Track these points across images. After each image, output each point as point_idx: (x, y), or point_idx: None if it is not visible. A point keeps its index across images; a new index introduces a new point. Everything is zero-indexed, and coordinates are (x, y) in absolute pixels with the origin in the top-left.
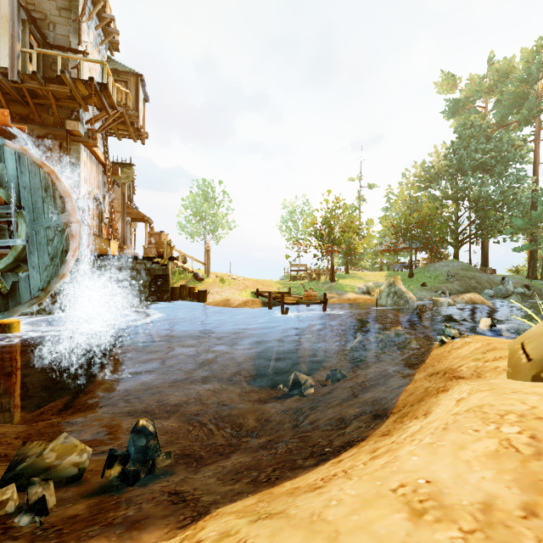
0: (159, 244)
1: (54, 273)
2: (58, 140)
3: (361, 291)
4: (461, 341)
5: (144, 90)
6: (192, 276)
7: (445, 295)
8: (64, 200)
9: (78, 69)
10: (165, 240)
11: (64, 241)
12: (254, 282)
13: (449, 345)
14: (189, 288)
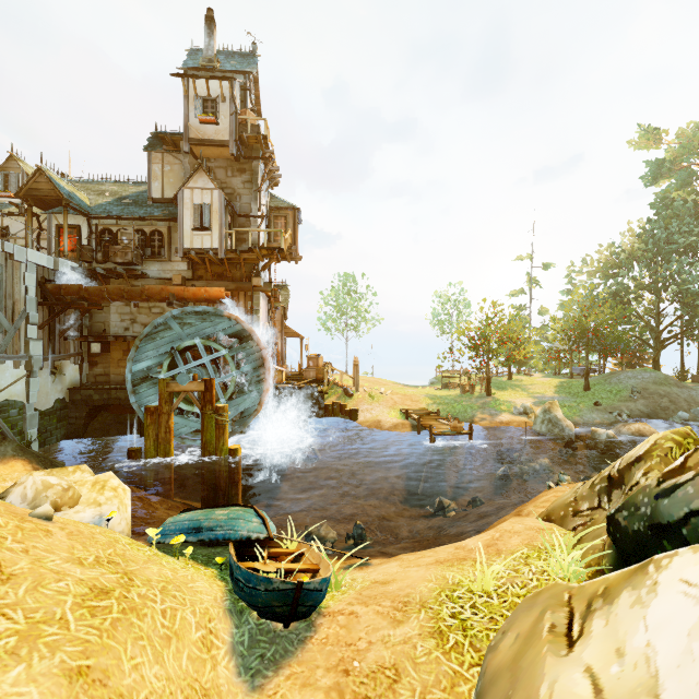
0: (318, 371)
1: (254, 407)
2: (244, 291)
3: (518, 412)
4: (555, 489)
5: (299, 217)
6: (342, 391)
7: (621, 418)
8: (260, 352)
9: (258, 231)
10: (325, 370)
11: (260, 383)
12: (402, 396)
13: (549, 491)
14: (341, 405)
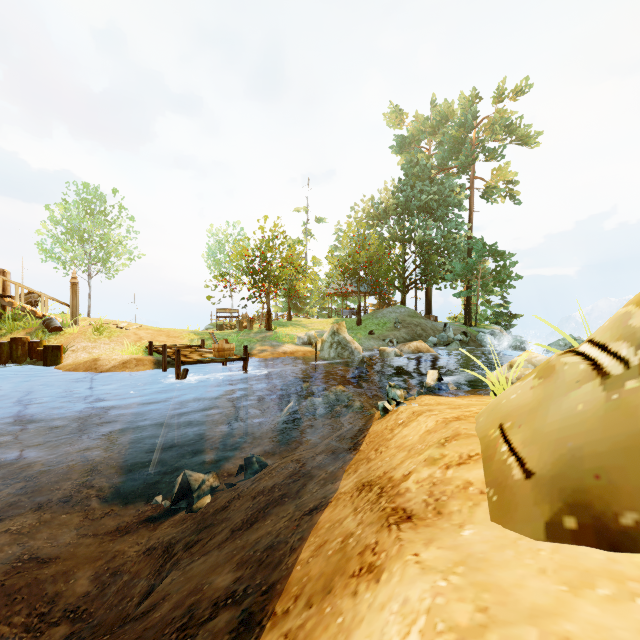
0: None
1: None
2: None
3: (302, 341)
4: (408, 410)
5: None
6: (41, 323)
7: (392, 344)
8: None
9: None
10: None
11: None
12: (154, 332)
13: (392, 417)
14: (30, 342)
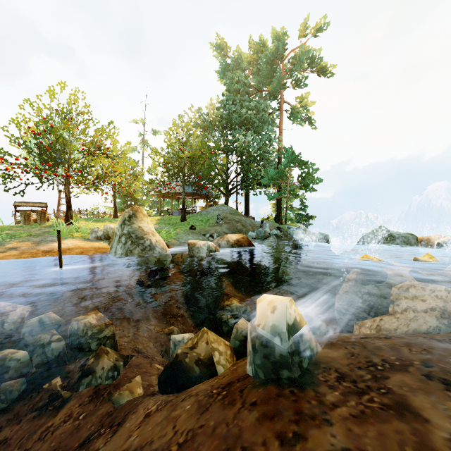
0: None
1: None
2: None
3: (95, 236)
4: None
5: None
6: None
7: (213, 239)
8: None
9: None
10: None
11: None
12: None
13: None
14: None
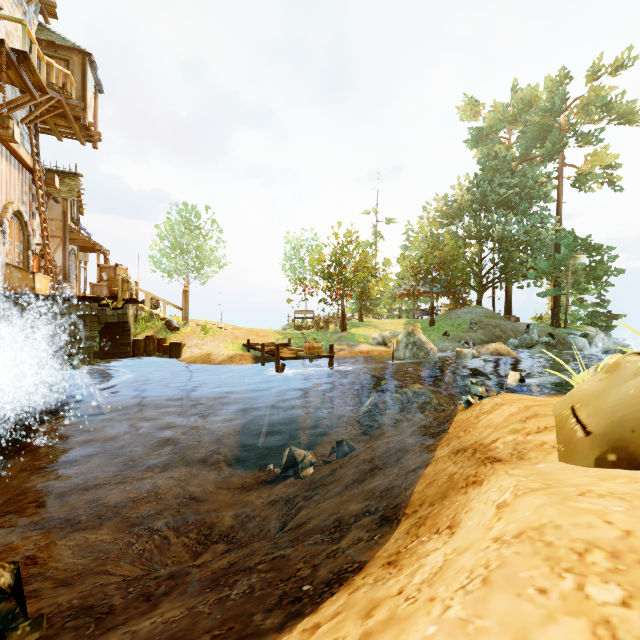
0: (111, 281)
1: None
2: None
3: (376, 342)
4: (491, 402)
5: (95, 75)
6: (163, 324)
7: (468, 346)
8: None
9: None
10: (119, 275)
11: None
12: (246, 331)
13: (476, 408)
14: (158, 339)
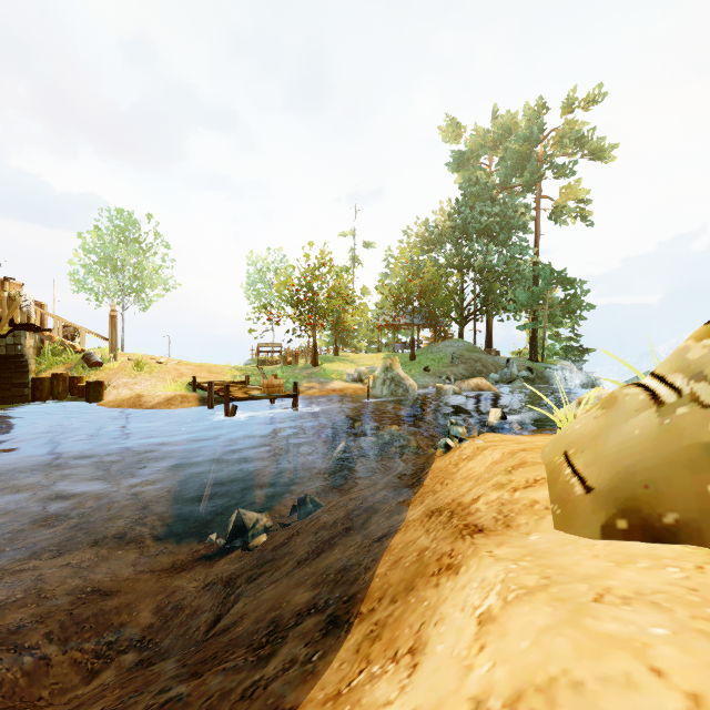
0: None
1: None
2: None
3: (352, 378)
4: (472, 446)
5: None
6: (80, 358)
7: (449, 381)
8: None
9: None
10: (3, 291)
11: None
12: (195, 367)
13: (456, 453)
14: (71, 378)
